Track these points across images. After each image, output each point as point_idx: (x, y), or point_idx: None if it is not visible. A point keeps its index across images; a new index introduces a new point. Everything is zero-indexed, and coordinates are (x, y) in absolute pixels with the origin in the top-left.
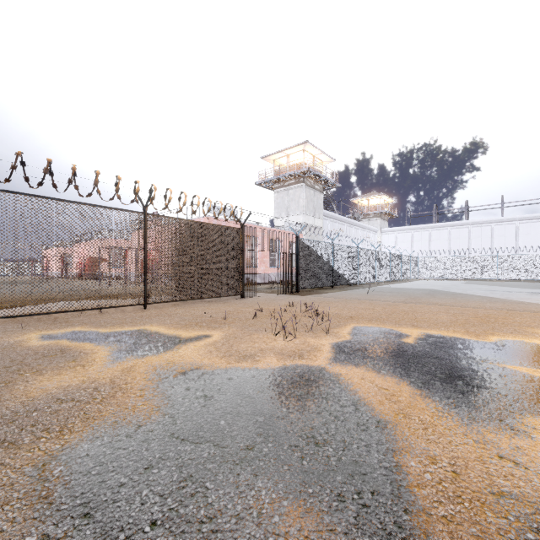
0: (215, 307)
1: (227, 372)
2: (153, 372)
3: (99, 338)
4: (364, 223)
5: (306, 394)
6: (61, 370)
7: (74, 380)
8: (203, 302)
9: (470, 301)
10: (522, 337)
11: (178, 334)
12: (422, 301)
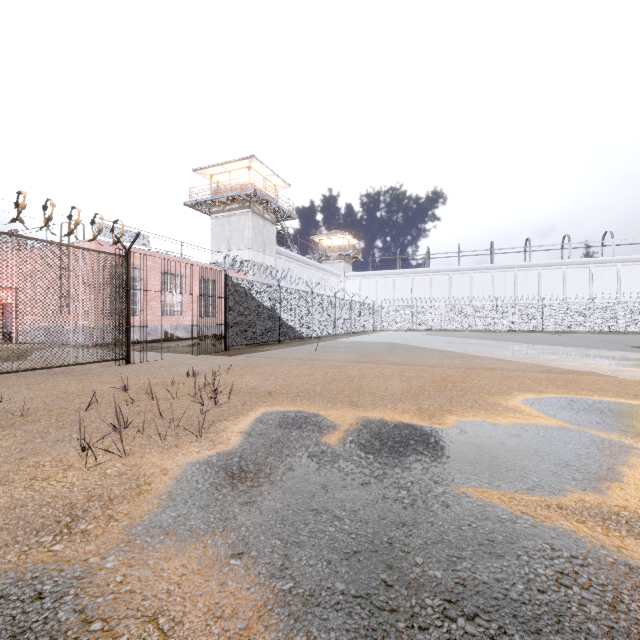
0: (49, 385)
1: None
2: None
3: None
4: (327, 265)
5: None
6: None
7: None
8: (41, 375)
9: (428, 357)
10: (485, 413)
11: None
12: (376, 360)
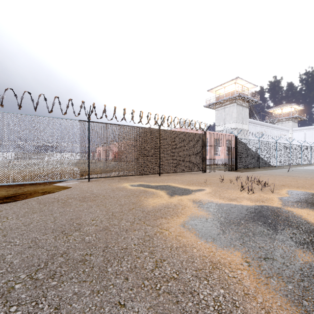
0: (194, 176)
1: (228, 205)
2: (193, 202)
3: (154, 187)
4: (278, 125)
5: (277, 217)
6: (153, 198)
7: (163, 201)
8: (185, 174)
9: None
10: None
11: (188, 188)
12: None
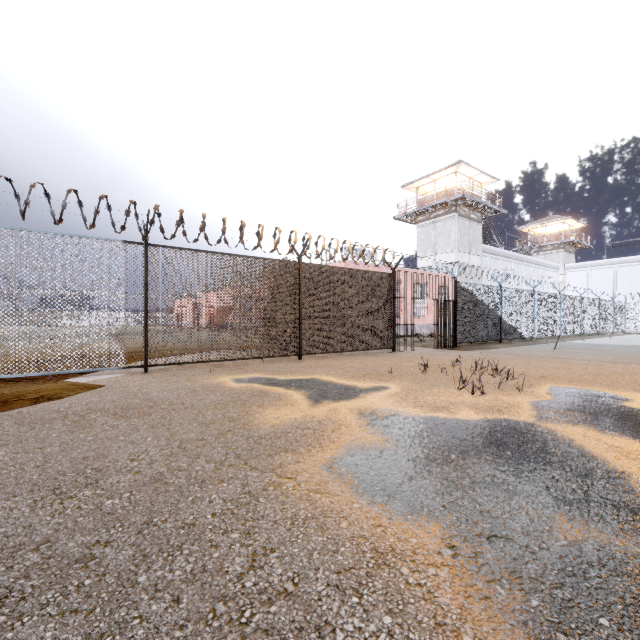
0: (370, 360)
1: (429, 419)
2: (358, 414)
3: (283, 384)
4: (539, 257)
5: (525, 443)
6: (277, 407)
7: (295, 414)
8: (353, 355)
9: None
10: None
11: (353, 384)
12: None
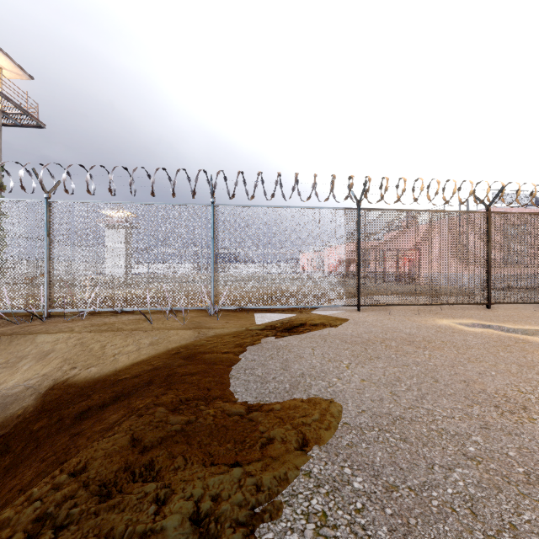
0: None
1: None
2: None
3: (527, 333)
4: None
5: None
6: None
7: None
8: None
9: None
10: None
11: None
12: None
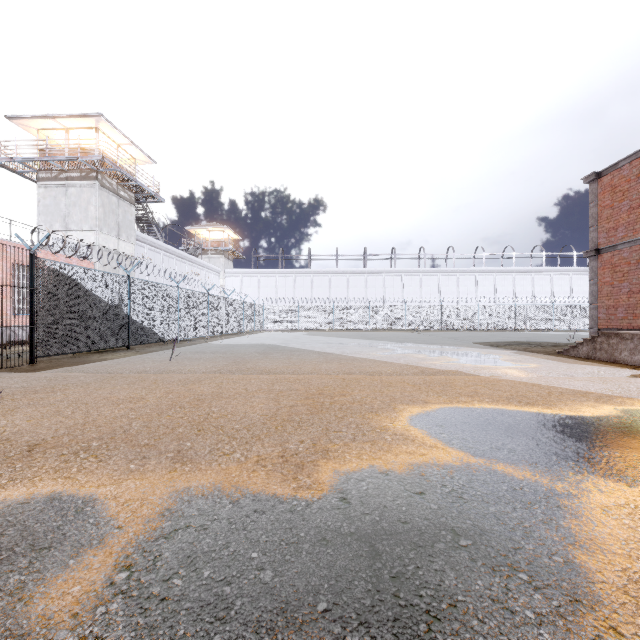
0: None
1: None
2: None
3: None
4: (204, 260)
5: None
6: None
7: None
8: None
9: (306, 362)
10: (371, 450)
11: None
12: (246, 368)
